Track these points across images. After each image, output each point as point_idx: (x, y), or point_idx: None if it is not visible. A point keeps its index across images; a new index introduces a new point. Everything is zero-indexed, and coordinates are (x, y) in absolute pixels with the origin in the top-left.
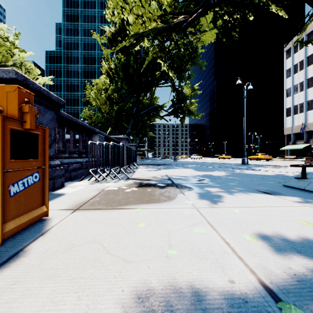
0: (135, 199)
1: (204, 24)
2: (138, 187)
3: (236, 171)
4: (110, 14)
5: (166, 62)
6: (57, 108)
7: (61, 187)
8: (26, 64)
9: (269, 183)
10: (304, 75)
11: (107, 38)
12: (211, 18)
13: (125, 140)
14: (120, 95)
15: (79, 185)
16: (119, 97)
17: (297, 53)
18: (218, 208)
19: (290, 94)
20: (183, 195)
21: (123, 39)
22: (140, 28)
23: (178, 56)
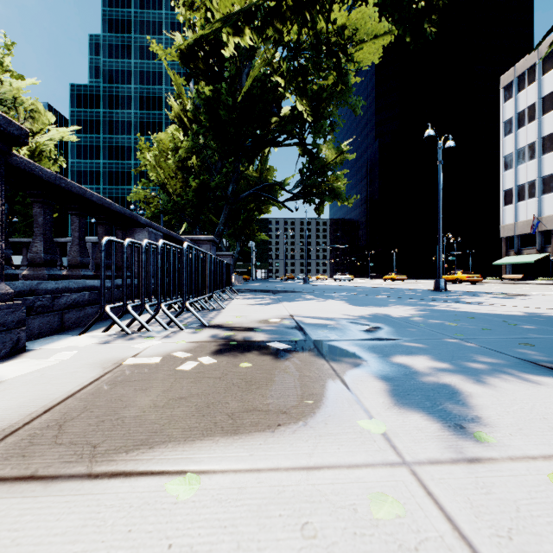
0: (193, 408)
1: (360, 28)
2: (218, 352)
3: (436, 306)
4: (184, 6)
5: (289, 79)
6: (2, 145)
7: (12, 354)
8: (23, 100)
9: (540, 338)
10: (537, 131)
11: (179, 53)
12: (373, 16)
13: (210, 243)
14: (202, 160)
15: (71, 346)
16: (202, 166)
17: (524, 91)
18: (496, 467)
19: (511, 164)
20: (343, 389)
21: (208, 56)
22: (235, 1)
23: (315, 63)
